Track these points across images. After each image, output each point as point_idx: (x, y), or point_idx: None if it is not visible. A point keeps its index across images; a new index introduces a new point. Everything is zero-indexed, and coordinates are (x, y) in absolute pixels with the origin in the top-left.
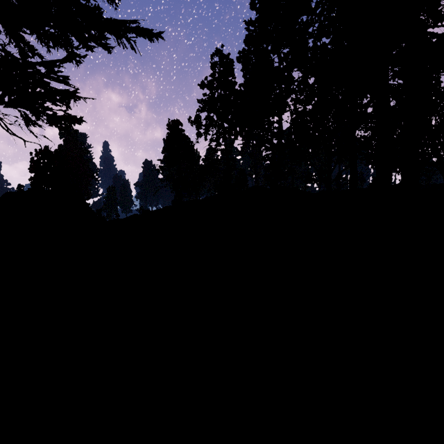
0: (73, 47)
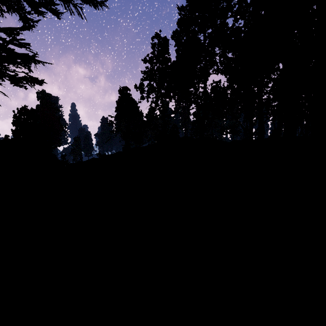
0: (25, 12)
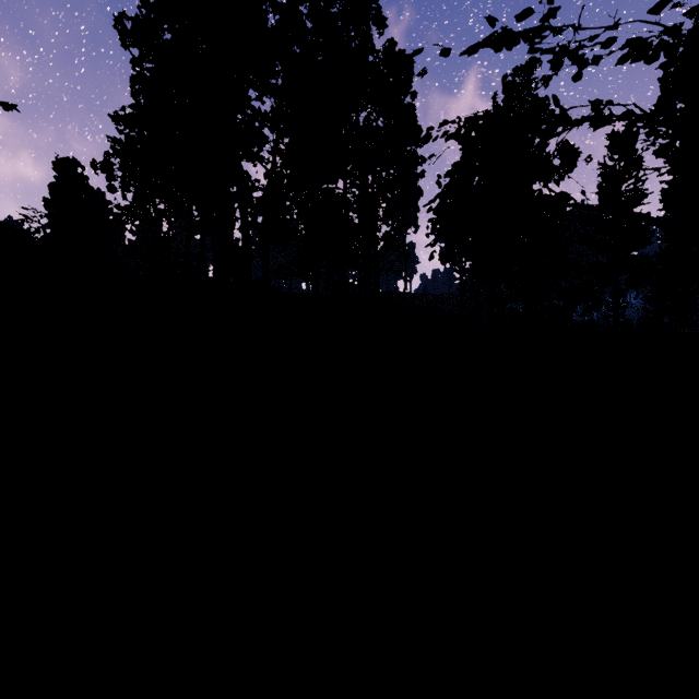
0: None
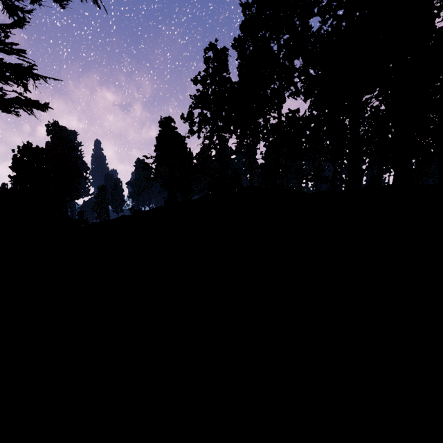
0: None
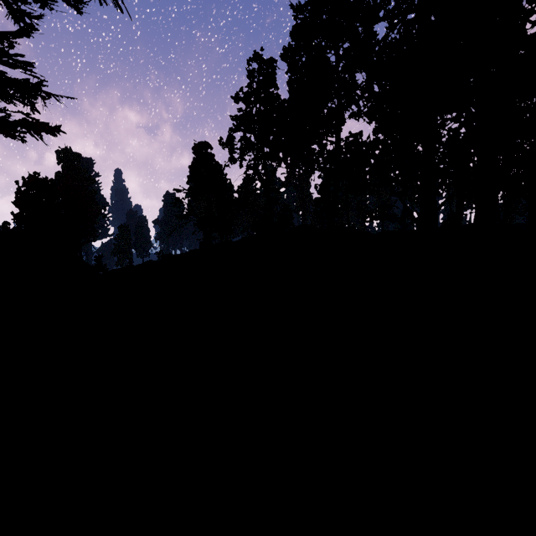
0: None
